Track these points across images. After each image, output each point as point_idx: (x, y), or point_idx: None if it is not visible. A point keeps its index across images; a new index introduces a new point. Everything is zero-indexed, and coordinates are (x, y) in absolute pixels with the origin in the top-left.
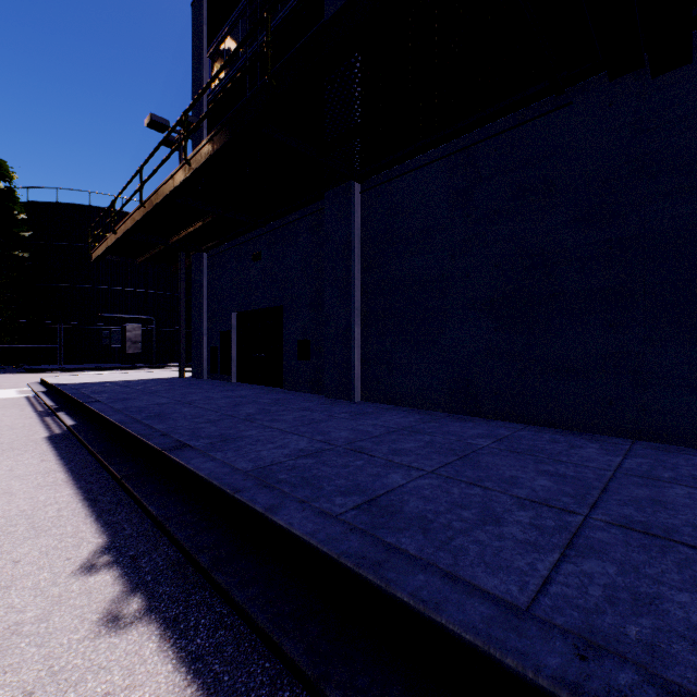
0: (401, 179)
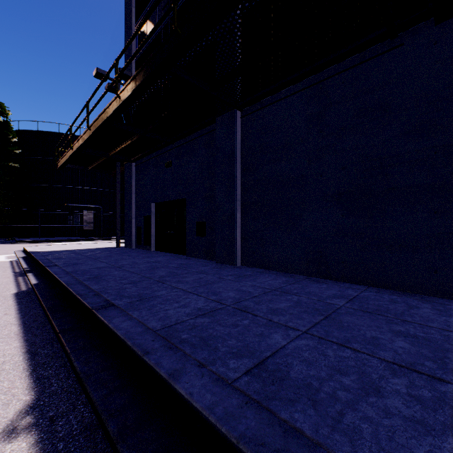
0: (270, 107)
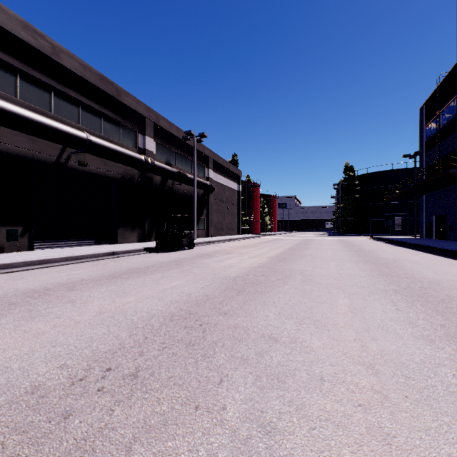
0: None
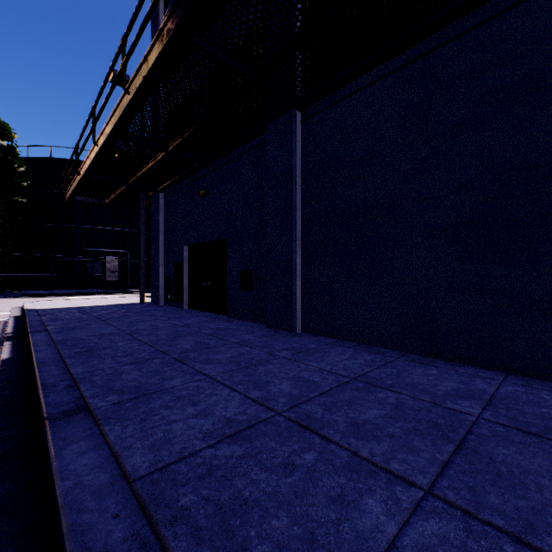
0: (345, 102)
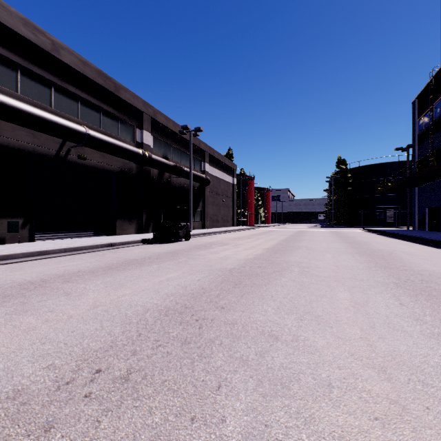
0: None
